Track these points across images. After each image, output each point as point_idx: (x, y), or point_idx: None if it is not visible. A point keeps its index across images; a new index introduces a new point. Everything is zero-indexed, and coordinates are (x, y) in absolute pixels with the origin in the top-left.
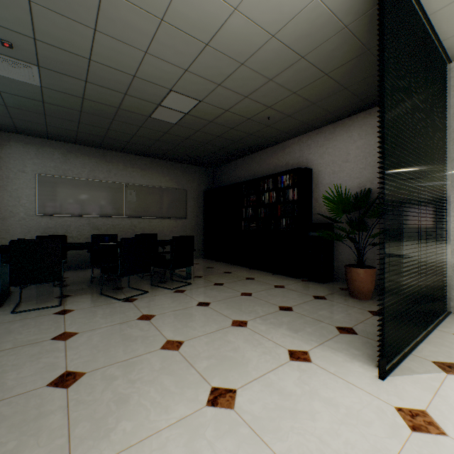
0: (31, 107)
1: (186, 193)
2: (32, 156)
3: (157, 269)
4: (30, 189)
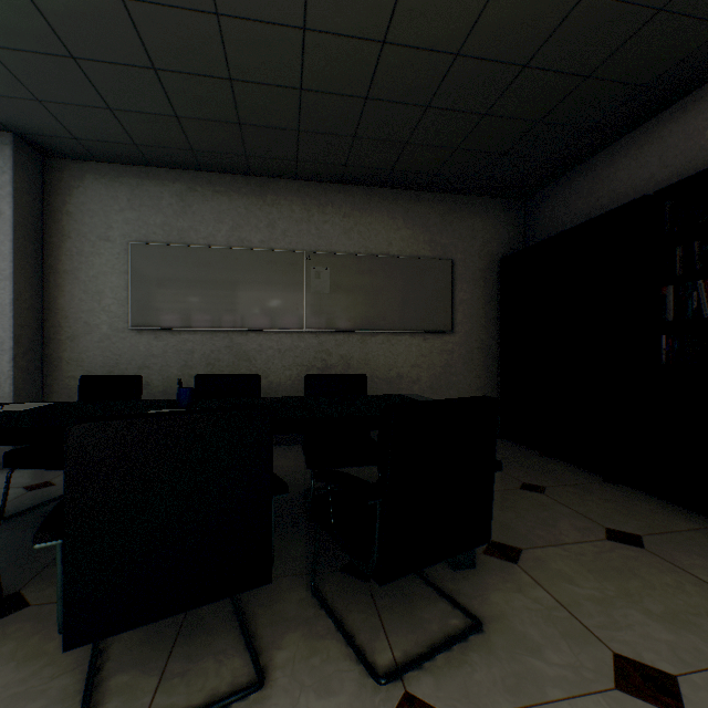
0: (24, 29)
1: (453, 268)
2: (122, 206)
3: (369, 471)
4: (118, 274)
